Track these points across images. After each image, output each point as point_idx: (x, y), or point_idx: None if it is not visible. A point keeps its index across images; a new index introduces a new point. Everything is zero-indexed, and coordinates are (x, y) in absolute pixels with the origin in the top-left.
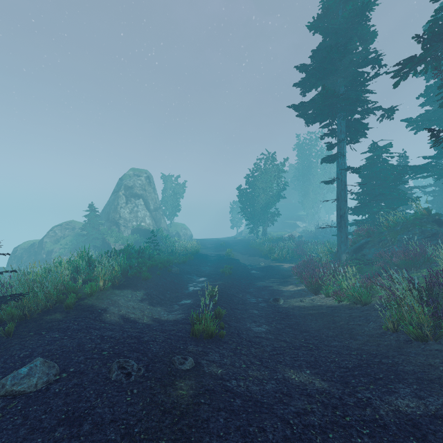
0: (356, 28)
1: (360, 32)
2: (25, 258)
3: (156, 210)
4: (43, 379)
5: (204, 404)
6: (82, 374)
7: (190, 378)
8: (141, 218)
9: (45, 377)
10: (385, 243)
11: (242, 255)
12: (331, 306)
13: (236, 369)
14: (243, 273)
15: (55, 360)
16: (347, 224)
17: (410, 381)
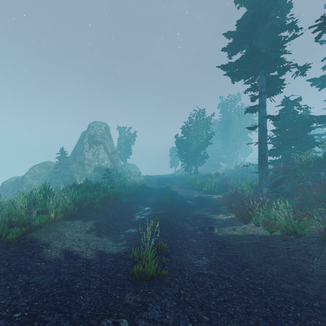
0: None
1: (278, 3)
2: (10, 190)
3: (112, 153)
4: None
5: None
6: None
7: None
8: (101, 159)
9: None
10: (301, 178)
11: (179, 188)
12: (264, 236)
13: None
14: (181, 203)
15: None
16: (267, 163)
17: None
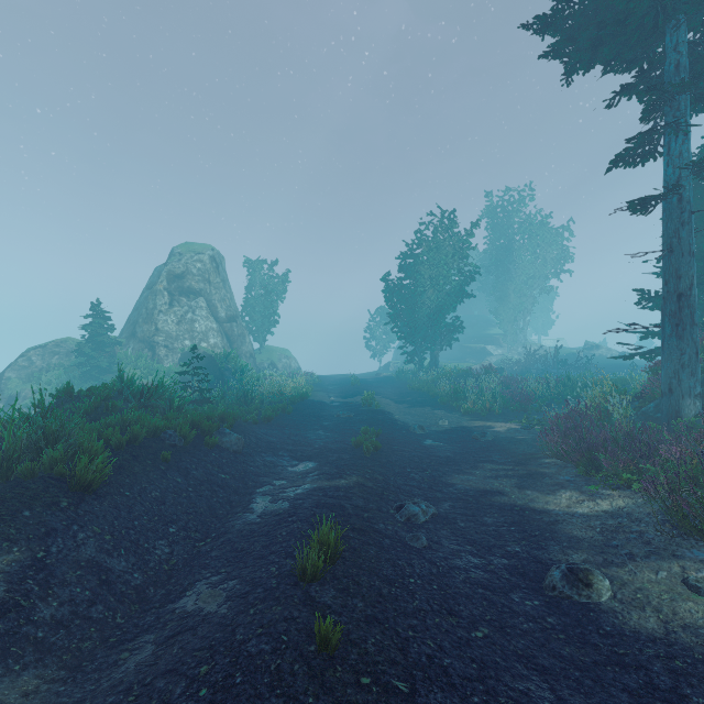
0: None
1: None
2: None
3: (230, 321)
4: None
5: None
6: None
7: None
8: (200, 333)
9: None
10: None
11: (396, 403)
12: None
13: None
14: (409, 447)
15: None
16: (696, 318)
17: None
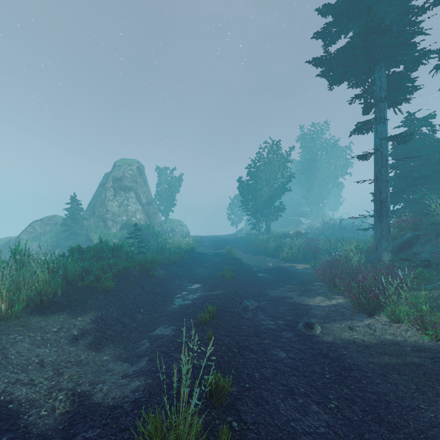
0: None
1: None
2: None
3: (148, 204)
4: None
5: None
6: None
7: None
8: (131, 212)
9: None
10: None
11: (245, 253)
12: (422, 347)
13: None
14: (249, 277)
15: None
16: (389, 213)
17: None
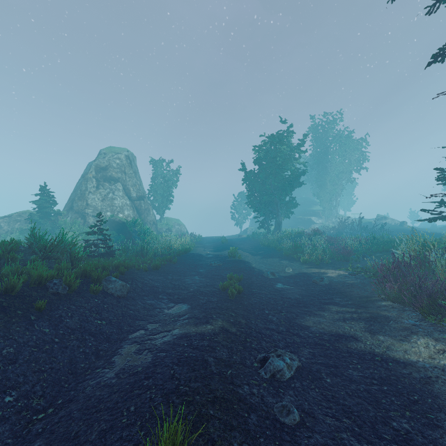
0: None
1: None
2: None
3: (139, 199)
4: None
5: None
6: None
7: None
8: (118, 207)
9: None
10: None
11: (253, 255)
12: None
13: None
14: (265, 290)
15: None
16: None
17: None
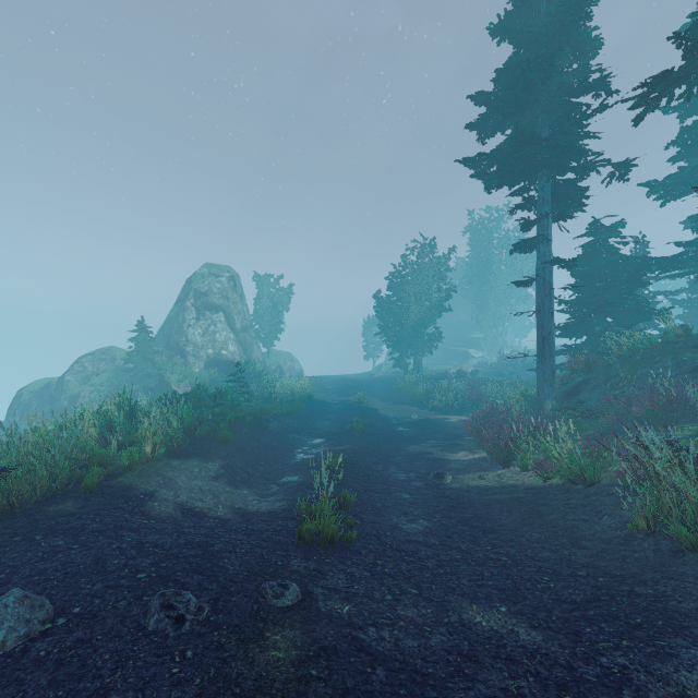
0: (569, 31)
1: (575, 38)
2: (35, 407)
3: (244, 331)
4: (18, 632)
5: (317, 680)
6: (93, 620)
7: (292, 624)
8: (221, 343)
9: (22, 627)
10: (617, 382)
11: (382, 401)
12: (533, 487)
13: (375, 605)
14: (385, 431)
15: (48, 592)
16: (553, 352)
17: (695, 633)
